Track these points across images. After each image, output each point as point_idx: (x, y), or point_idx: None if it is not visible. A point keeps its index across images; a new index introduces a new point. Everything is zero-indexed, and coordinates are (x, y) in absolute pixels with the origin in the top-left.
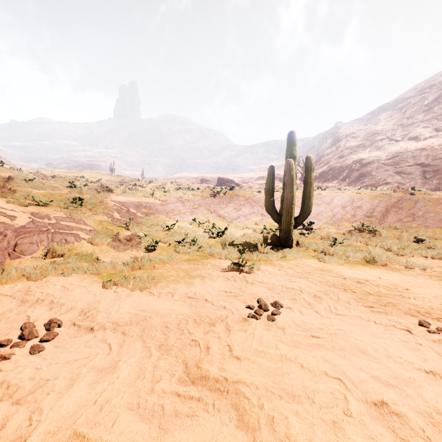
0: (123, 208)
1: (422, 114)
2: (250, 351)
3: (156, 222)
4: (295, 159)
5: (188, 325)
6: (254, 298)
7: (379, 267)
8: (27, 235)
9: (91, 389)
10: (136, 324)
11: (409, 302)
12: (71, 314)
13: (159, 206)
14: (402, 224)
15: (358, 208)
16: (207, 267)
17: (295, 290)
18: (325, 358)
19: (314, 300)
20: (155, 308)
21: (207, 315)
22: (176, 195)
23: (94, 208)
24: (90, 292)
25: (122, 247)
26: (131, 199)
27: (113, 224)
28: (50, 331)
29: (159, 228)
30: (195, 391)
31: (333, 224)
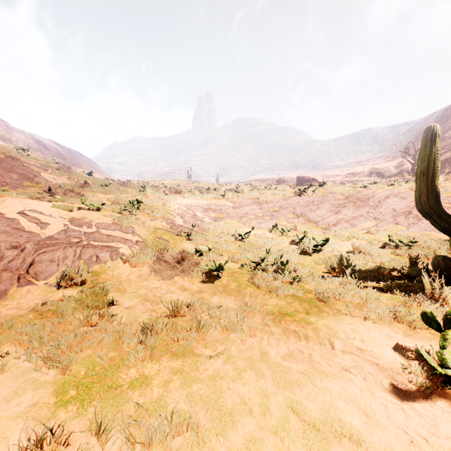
0: (189, 212)
1: None
2: None
3: (226, 228)
4: None
5: None
6: None
7: None
8: (50, 249)
9: None
10: None
11: None
12: None
13: (230, 209)
14: None
15: None
16: (337, 358)
17: None
18: None
19: None
20: None
21: None
22: (251, 196)
23: (153, 212)
24: None
25: (167, 273)
26: (199, 201)
27: (171, 232)
28: None
29: (230, 237)
30: None
31: None
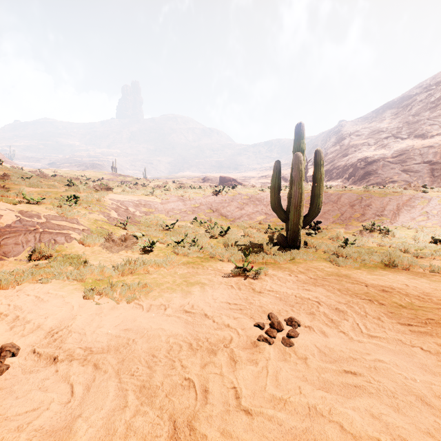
0: (122, 207)
1: (428, 111)
2: (264, 397)
3: (155, 221)
4: (303, 153)
5: (182, 353)
6: (264, 312)
7: (401, 272)
8: (13, 235)
9: None
10: (114, 351)
11: None
12: (34, 336)
13: (159, 204)
14: (416, 224)
15: (367, 206)
16: (208, 272)
17: (311, 301)
18: (372, 412)
19: (336, 314)
20: (141, 326)
21: (206, 337)
22: (177, 194)
23: (90, 206)
24: (67, 304)
25: (115, 248)
26: (130, 197)
27: (109, 223)
28: None
29: (159, 227)
30: None
31: (341, 223)
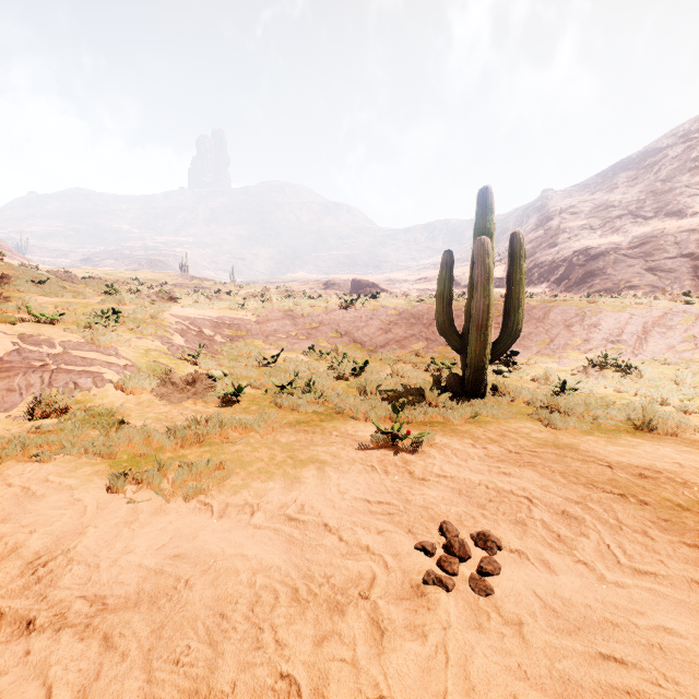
0: (192, 328)
1: (687, 174)
2: None
3: (247, 351)
4: (491, 237)
5: (277, 612)
6: (431, 520)
7: (664, 439)
8: (4, 375)
9: None
10: (148, 606)
11: None
12: (1, 572)
13: (253, 324)
14: (677, 356)
15: (593, 327)
16: (331, 439)
17: (516, 496)
18: None
19: (565, 524)
20: (206, 550)
21: (326, 573)
22: (282, 307)
23: (139, 327)
24: (76, 502)
25: (176, 398)
26: (207, 312)
27: (170, 354)
28: None
29: (252, 361)
30: None
31: (550, 354)
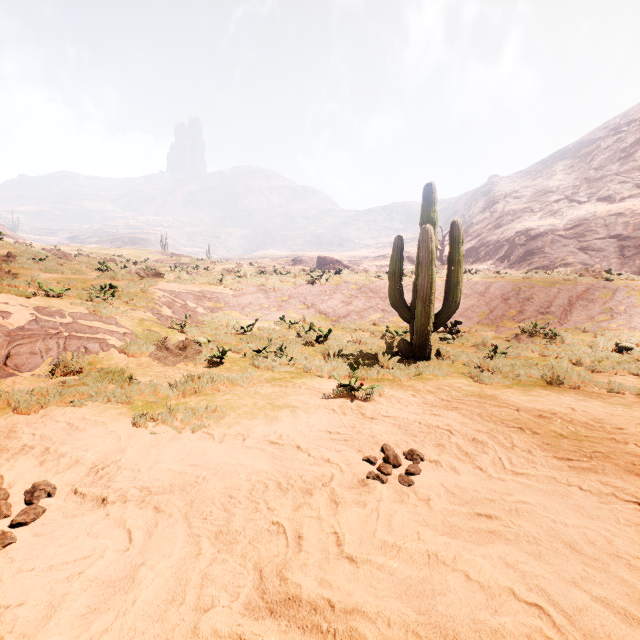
0: (177, 301)
1: (617, 163)
2: (373, 544)
3: (226, 321)
4: (434, 225)
5: (268, 494)
6: (376, 444)
7: (568, 391)
8: (27, 340)
9: (83, 626)
10: (180, 492)
11: (628, 451)
12: (73, 473)
13: (230, 297)
14: (595, 325)
15: (526, 300)
16: (301, 391)
17: (441, 429)
18: (506, 560)
19: (473, 446)
20: (213, 461)
21: (299, 474)
22: (256, 282)
23: (132, 300)
24: (111, 433)
25: (171, 359)
26: (189, 287)
27: (161, 324)
28: (31, 506)
29: (230, 330)
30: (274, 633)
31: (489, 324)
